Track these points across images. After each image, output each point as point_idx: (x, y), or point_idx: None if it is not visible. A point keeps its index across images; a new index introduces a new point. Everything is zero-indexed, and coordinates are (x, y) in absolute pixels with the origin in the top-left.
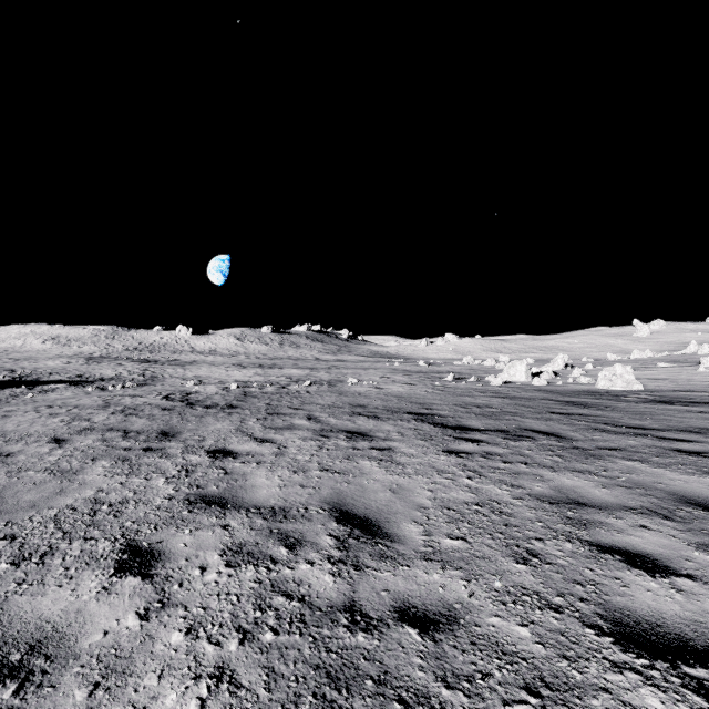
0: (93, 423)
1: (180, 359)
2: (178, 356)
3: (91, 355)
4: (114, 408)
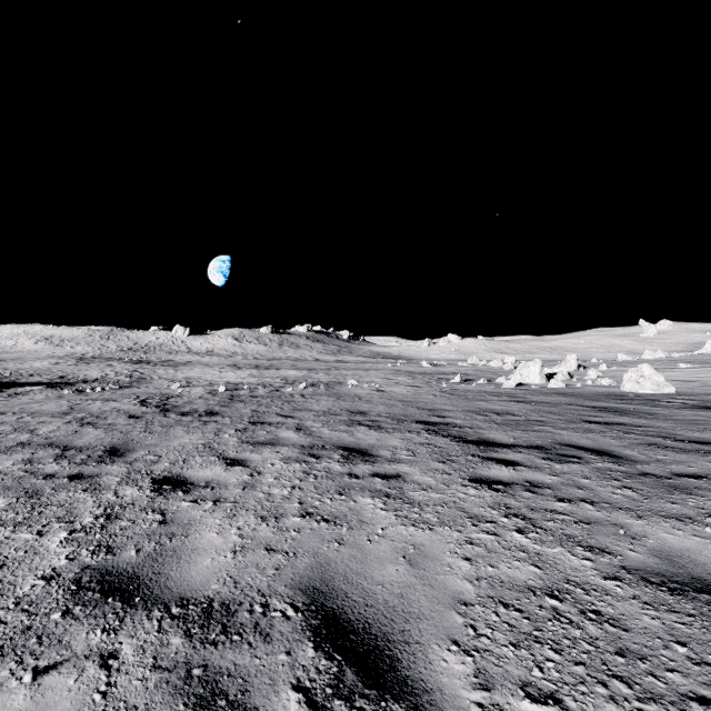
0: (34, 436)
1: (174, 360)
2: (174, 356)
3: (83, 355)
4: (75, 415)
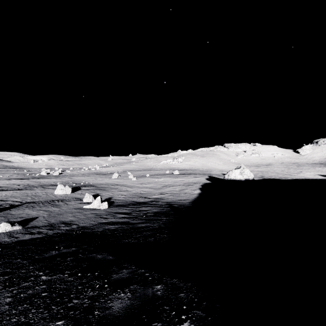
0: None
1: None
2: None
3: None
4: None
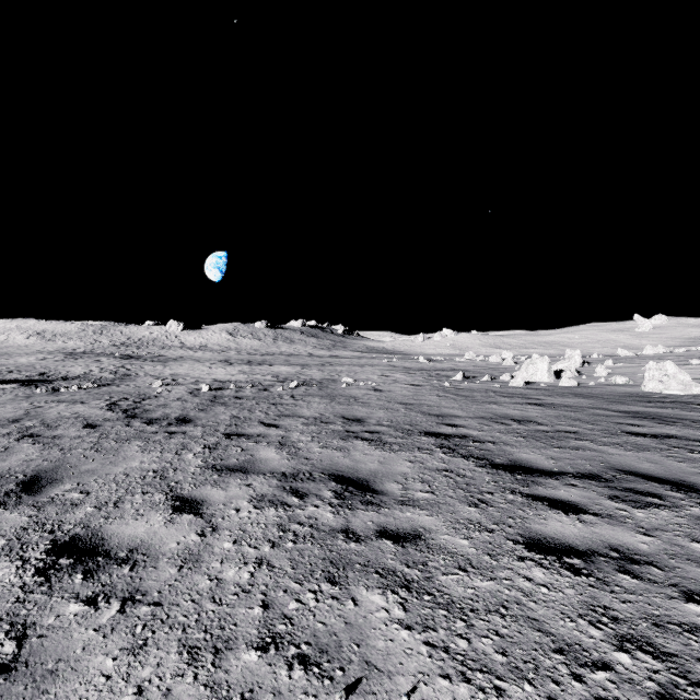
0: None
1: (166, 355)
2: (166, 351)
3: (74, 350)
4: (23, 423)
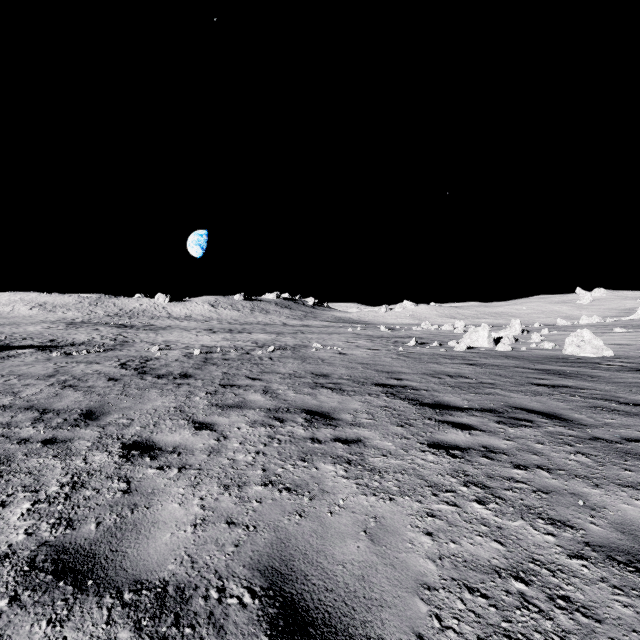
0: (17, 399)
1: (155, 324)
2: (155, 321)
3: (73, 320)
4: (58, 377)
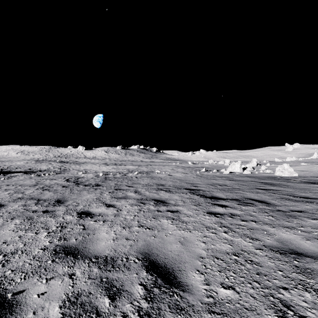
0: (24, 195)
1: (78, 161)
2: (78, 159)
3: (38, 159)
4: (39, 186)
